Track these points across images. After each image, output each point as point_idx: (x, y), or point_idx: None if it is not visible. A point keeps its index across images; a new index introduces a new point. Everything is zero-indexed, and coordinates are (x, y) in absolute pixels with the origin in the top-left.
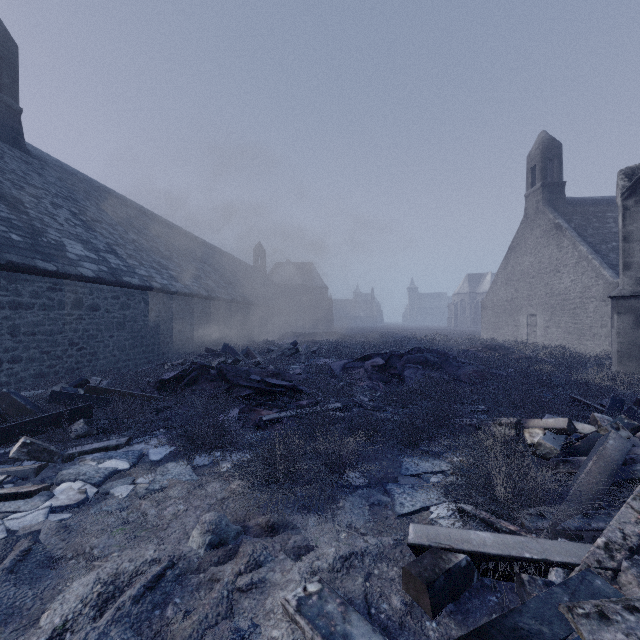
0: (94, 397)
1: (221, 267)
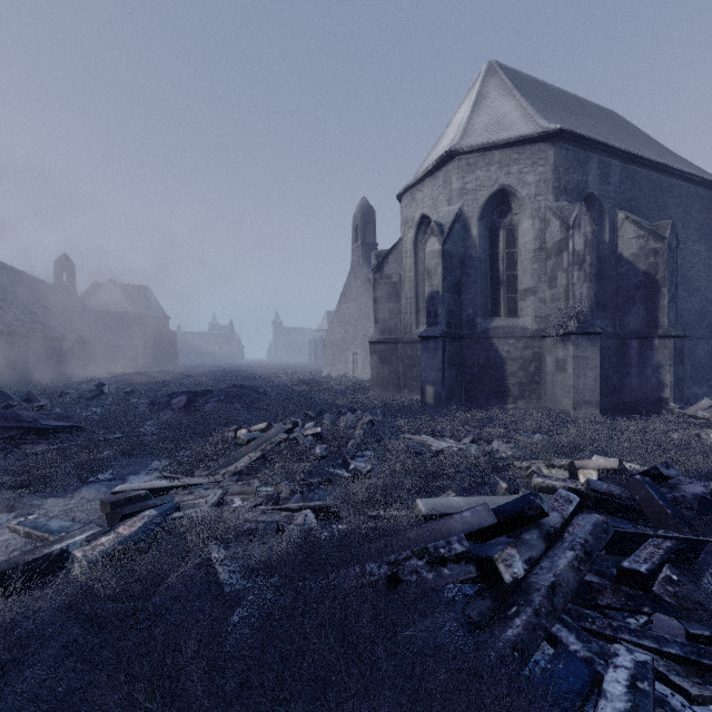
0: None
1: None
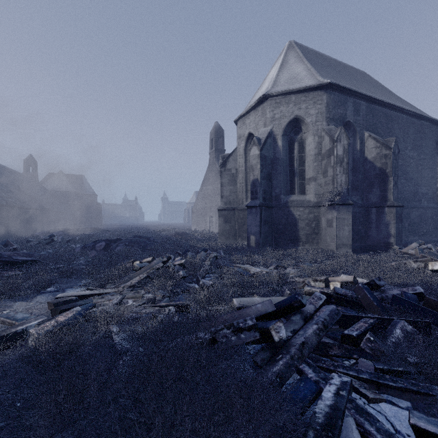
0: None
1: None
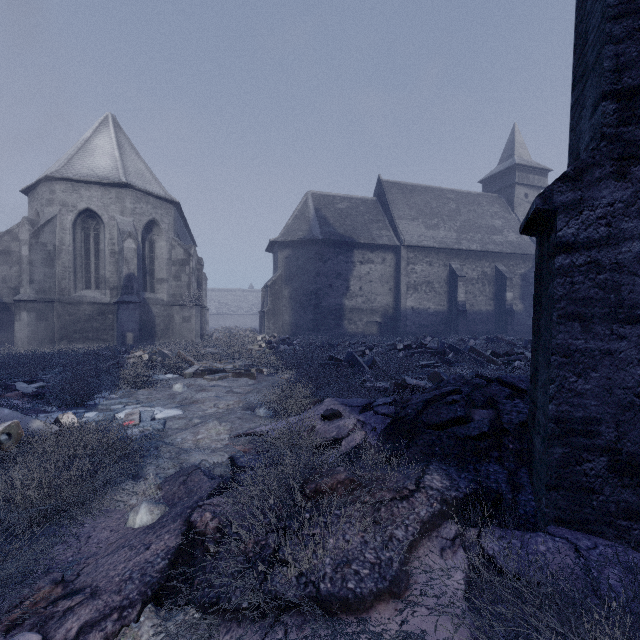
0: None
1: None
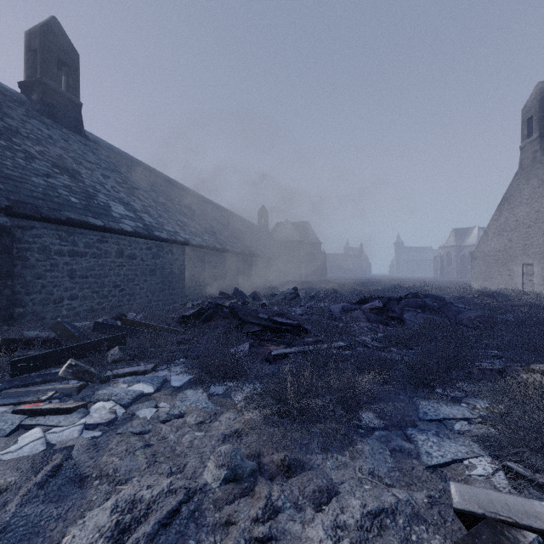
0: (128, 328)
1: (232, 226)
